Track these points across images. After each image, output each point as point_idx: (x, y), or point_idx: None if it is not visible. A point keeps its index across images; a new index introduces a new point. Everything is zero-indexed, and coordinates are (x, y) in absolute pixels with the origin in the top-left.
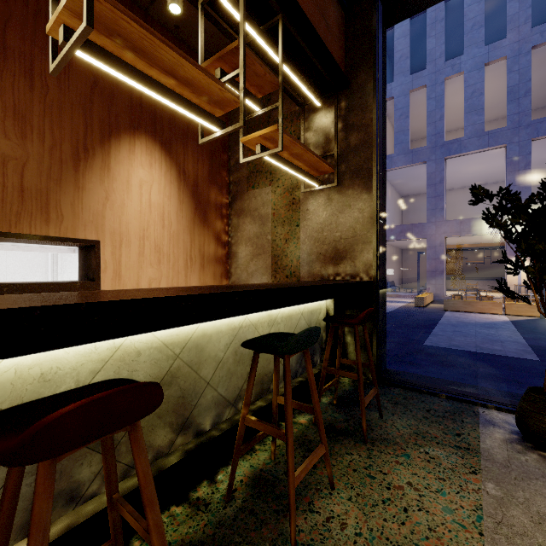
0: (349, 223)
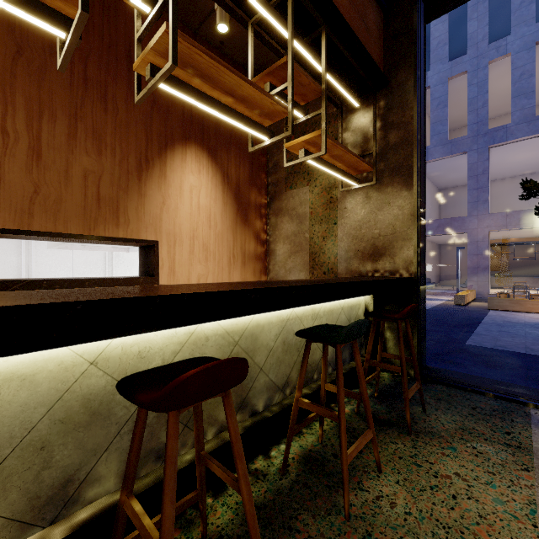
0: (388, 221)
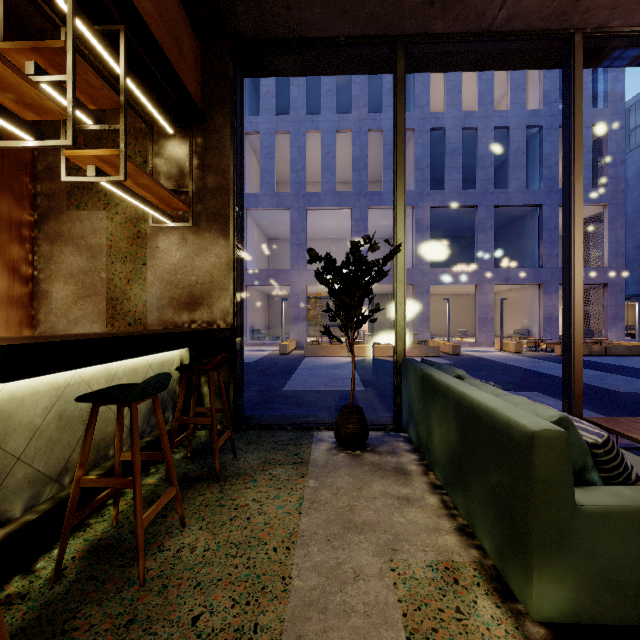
0: (206, 268)
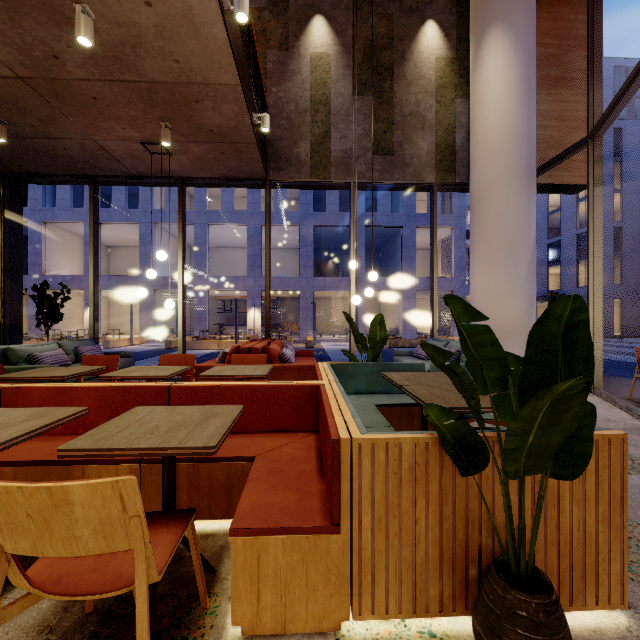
0: None
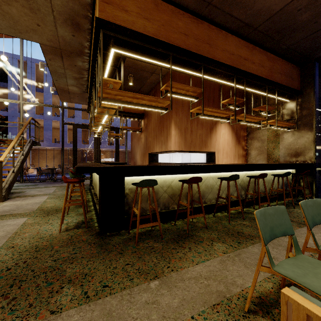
0: (302, 143)
